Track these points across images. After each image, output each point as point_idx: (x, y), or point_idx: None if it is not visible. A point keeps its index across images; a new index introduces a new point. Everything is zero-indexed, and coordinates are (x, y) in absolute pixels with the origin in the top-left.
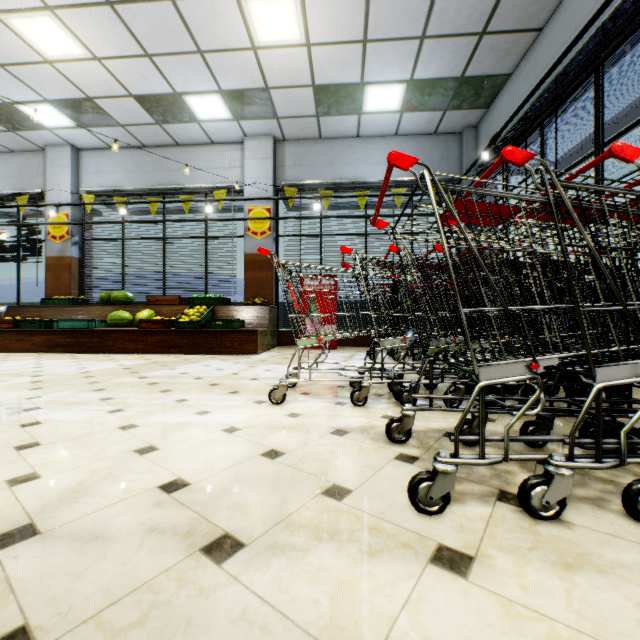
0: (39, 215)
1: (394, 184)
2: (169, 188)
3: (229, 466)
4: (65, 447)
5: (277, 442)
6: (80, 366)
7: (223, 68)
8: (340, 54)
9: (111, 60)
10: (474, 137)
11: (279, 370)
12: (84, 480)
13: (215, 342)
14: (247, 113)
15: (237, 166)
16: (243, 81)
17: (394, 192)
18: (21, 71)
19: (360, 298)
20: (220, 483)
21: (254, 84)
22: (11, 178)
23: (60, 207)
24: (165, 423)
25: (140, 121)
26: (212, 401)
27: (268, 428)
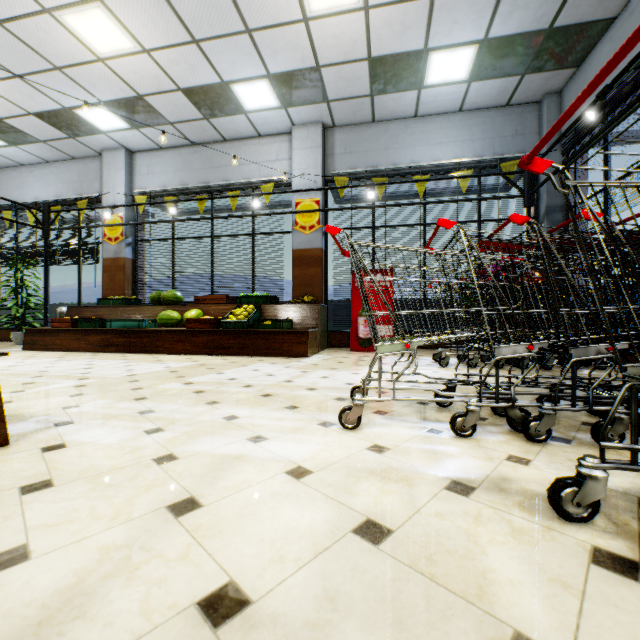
0: (98, 219)
1: (458, 166)
2: (216, 185)
3: (308, 557)
4: (80, 492)
5: (371, 503)
6: (128, 368)
7: (272, 48)
8: (402, 15)
9: (159, 51)
10: (557, 105)
11: (337, 377)
12: (87, 572)
13: (263, 343)
14: (296, 98)
15: (284, 158)
16: (292, 61)
17: (458, 175)
18: (77, 73)
19: (449, 291)
20: (300, 605)
21: (304, 63)
22: (73, 184)
23: (115, 209)
24: (211, 455)
25: (188, 117)
26: (267, 420)
27: (349, 472)
